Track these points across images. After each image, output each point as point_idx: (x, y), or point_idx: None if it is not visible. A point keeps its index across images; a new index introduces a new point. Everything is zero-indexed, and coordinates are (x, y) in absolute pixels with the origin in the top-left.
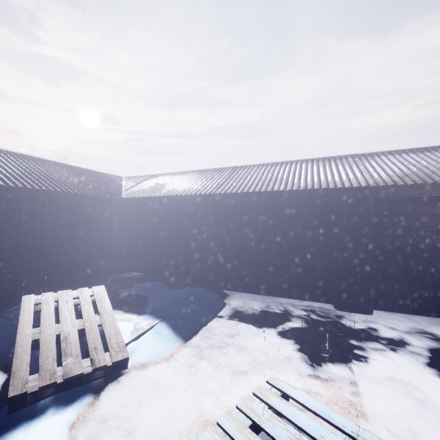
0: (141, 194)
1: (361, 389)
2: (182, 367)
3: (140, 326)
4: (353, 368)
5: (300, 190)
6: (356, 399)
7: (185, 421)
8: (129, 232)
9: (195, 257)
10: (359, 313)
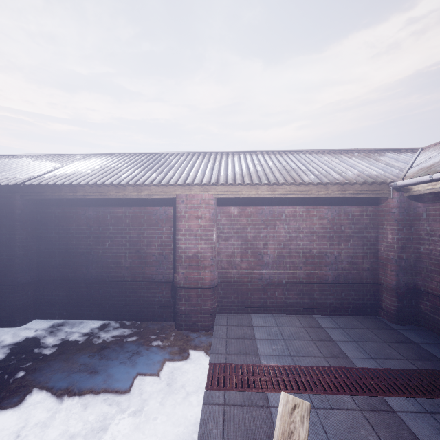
0: None
1: None
2: None
3: None
4: None
5: None
6: None
7: None
8: None
9: None
10: (5, 327)
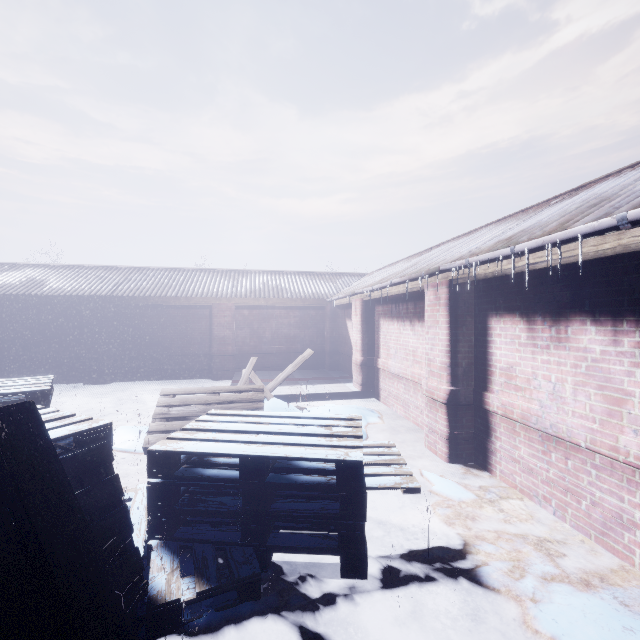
0: None
1: None
2: None
3: None
4: None
5: (55, 295)
6: None
7: None
8: None
9: None
10: (99, 385)
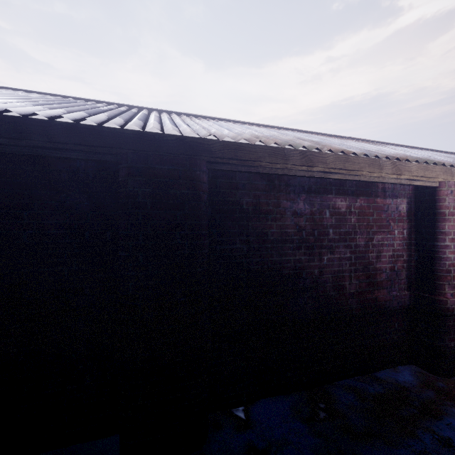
0: None
1: None
2: None
3: None
4: None
5: (6, 116)
6: None
7: None
8: None
9: None
10: None
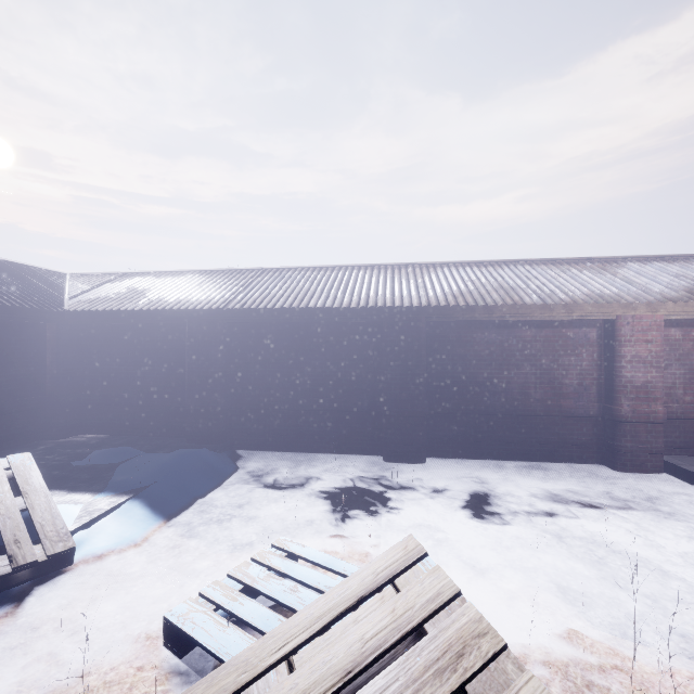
0: (102, 305)
1: (384, 540)
2: (162, 551)
3: (96, 507)
4: (383, 521)
5: (343, 307)
6: (374, 550)
7: (159, 607)
8: (78, 368)
9: (194, 404)
10: (411, 463)
